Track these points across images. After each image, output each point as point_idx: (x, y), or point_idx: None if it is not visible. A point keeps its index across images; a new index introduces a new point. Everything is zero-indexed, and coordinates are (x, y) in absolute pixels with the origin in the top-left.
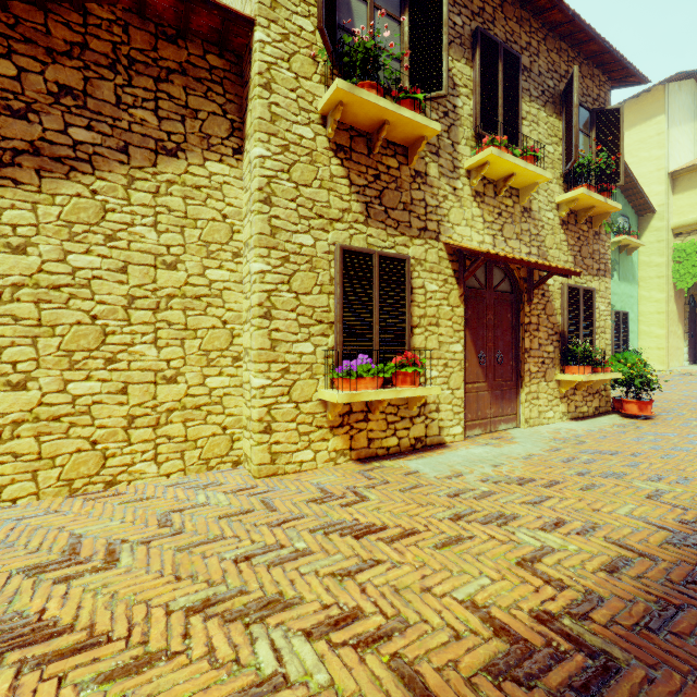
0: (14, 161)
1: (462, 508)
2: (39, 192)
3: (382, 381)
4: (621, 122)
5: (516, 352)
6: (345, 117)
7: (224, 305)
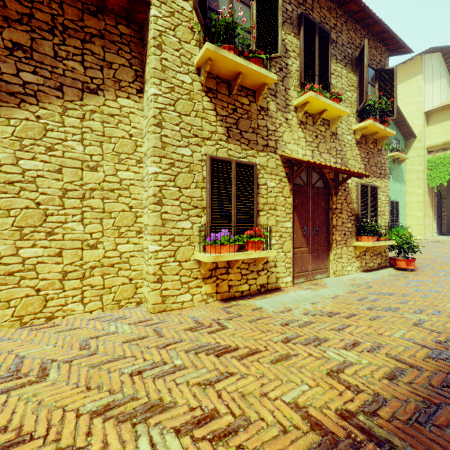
0: None
1: (290, 333)
2: None
3: (238, 247)
4: (395, 77)
5: (327, 227)
6: (213, 69)
7: (131, 195)
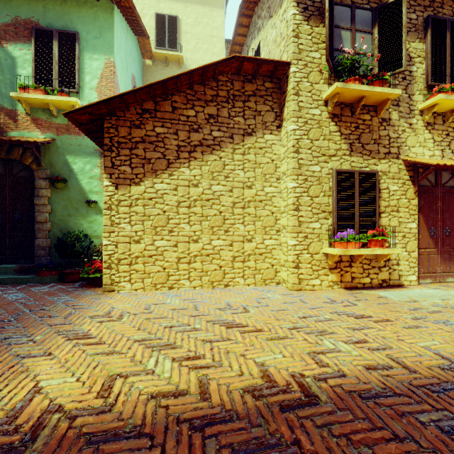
0: (194, 150)
1: (419, 315)
2: (202, 161)
3: (361, 244)
4: None
5: None
6: (338, 98)
7: (272, 204)
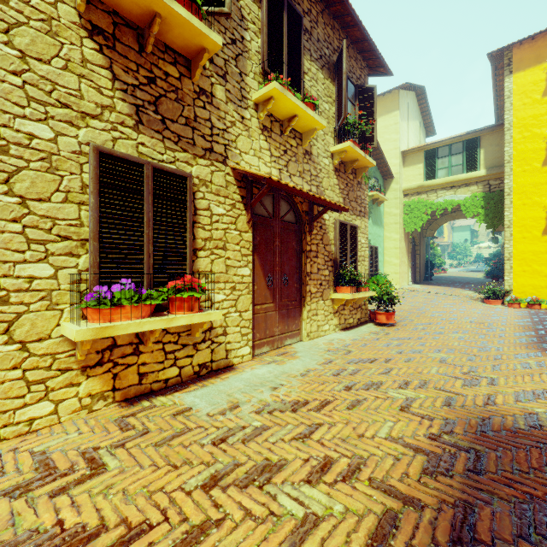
0: None
1: (224, 461)
2: None
3: (153, 309)
4: (375, 99)
5: (300, 275)
6: None
7: None
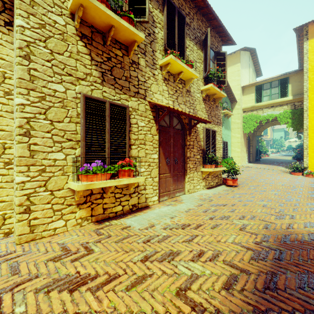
0: None
1: (150, 250)
2: None
3: (111, 175)
4: (226, 59)
5: (184, 158)
6: (87, 17)
7: None
